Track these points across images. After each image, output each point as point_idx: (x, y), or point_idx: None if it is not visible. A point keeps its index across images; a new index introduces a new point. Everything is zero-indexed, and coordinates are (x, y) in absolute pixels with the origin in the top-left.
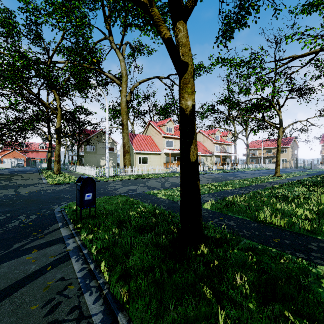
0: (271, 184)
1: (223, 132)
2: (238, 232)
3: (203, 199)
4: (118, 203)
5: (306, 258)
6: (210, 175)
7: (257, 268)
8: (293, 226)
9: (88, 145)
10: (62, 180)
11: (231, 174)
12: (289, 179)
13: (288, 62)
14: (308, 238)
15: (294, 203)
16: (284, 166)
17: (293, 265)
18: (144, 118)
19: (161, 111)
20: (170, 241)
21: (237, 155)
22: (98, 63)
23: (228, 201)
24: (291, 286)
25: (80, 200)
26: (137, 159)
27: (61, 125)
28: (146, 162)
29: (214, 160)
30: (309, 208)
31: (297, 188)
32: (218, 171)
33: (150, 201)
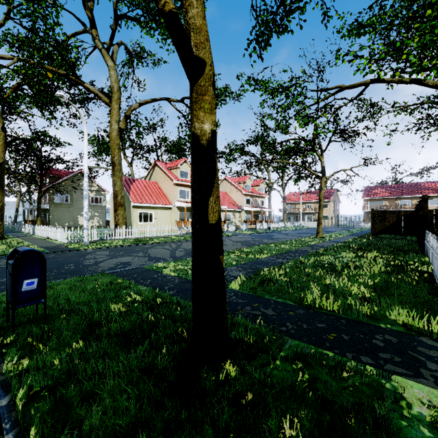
0: (313, 248)
1: (255, 181)
2: (279, 326)
3: (229, 274)
4: (95, 289)
5: (374, 365)
6: (239, 237)
7: (314, 395)
8: (350, 311)
9: (58, 193)
10: (3, 251)
11: (265, 235)
12: (333, 242)
13: (335, 92)
14: (370, 328)
15: (346, 275)
16: (325, 224)
17: (360, 378)
18: (148, 157)
19: (173, 147)
20: (175, 357)
21: (272, 210)
22: (73, 67)
23: (263, 277)
24: (369, 432)
25: (12, 292)
26: (136, 216)
27: (4, 160)
28: (149, 220)
29: (244, 217)
30: (363, 282)
31: (344, 252)
32: (249, 231)
33: (151, 281)
